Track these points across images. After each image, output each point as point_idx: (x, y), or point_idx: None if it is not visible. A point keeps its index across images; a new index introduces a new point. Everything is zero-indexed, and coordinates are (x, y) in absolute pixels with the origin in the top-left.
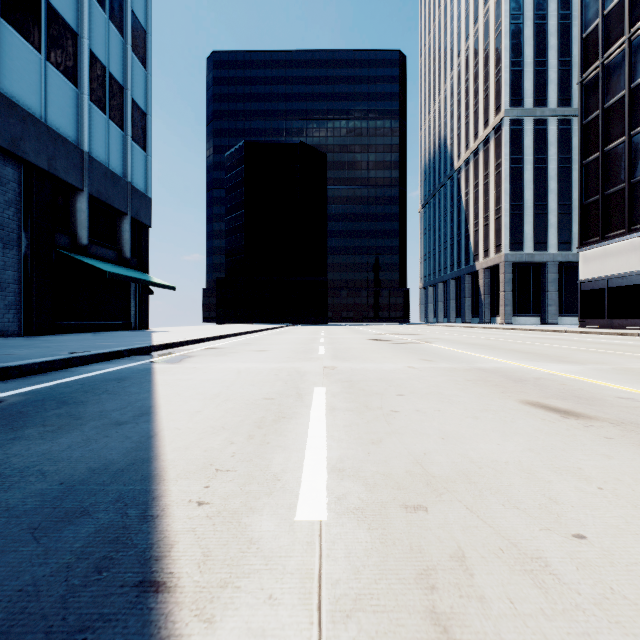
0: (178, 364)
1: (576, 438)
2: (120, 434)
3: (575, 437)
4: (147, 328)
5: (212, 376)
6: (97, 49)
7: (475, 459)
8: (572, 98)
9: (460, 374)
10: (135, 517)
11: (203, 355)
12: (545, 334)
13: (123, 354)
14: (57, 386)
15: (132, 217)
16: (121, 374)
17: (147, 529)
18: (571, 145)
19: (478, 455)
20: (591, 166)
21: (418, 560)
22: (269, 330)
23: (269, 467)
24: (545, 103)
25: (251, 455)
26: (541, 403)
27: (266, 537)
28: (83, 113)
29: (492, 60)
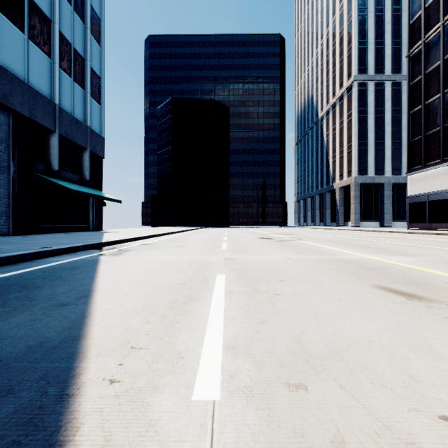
0: (118, 256)
1: (422, 318)
2: (61, 314)
3: (421, 317)
4: (101, 230)
5: (142, 265)
6: (65, 31)
7: (344, 337)
8: (402, 67)
9: (326, 264)
10: (52, 396)
11: (138, 249)
12: (384, 234)
13: (79, 249)
14: (24, 273)
15: (90, 151)
16: (75, 264)
17: (60, 409)
18: (401, 100)
19: (346, 334)
20: (416, 115)
21: (301, 446)
22: (188, 231)
23: (175, 345)
24: (383, 71)
25: (162, 333)
26: (389, 287)
27: (164, 418)
28: (55, 77)
29: (345, 41)
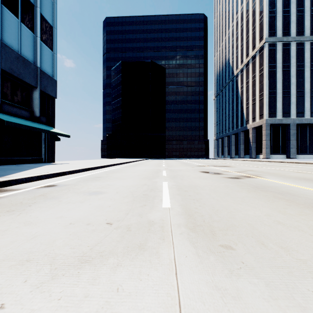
0: None
1: None
2: None
3: None
4: (53, 161)
5: None
6: None
7: None
8: (304, 30)
9: None
10: None
11: None
12: None
13: None
14: None
15: (41, 90)
16: None
17: None
18: (304, 57)
19: None
20: None
21: None
22: (131, 162)
23: None
24: (289, 34)
25: None
26: None
27: None
28: None
29: (257, 12)
